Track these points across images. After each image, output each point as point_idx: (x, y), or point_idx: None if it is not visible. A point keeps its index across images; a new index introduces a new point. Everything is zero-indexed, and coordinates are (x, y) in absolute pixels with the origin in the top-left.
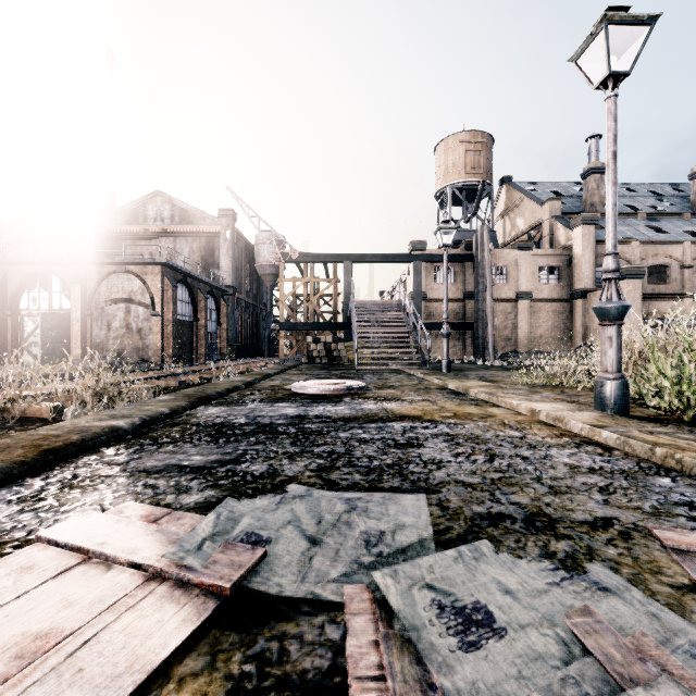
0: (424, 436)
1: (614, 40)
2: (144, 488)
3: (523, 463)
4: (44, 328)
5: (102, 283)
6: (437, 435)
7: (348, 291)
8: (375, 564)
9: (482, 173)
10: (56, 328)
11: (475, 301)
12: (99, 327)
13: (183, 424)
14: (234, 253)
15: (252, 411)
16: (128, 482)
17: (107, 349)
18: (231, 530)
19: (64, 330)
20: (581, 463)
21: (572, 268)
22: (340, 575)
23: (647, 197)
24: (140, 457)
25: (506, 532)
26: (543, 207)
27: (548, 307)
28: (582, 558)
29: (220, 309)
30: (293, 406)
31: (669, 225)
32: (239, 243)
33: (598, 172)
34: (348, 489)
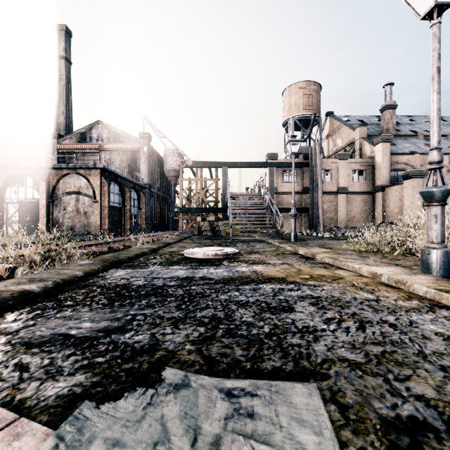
0: (292, 299)
1: None
2: (11, 371)
3: (395, 332)
4: (21, 211)
5: (60, 181)
6: (303, 297)
7: (225, 187)
8: None
9: (314, 109)
10: (29, 211)
11: (310, 193)
12: (58, 211)
13: (91, 286)
14: (149, 162)
15: (151, 273)
16: (2, 360)
17: (63, 225)
18: None
19: (35, 212)
20: None
21: (375, 171)
22: None
23: (423, 125)
24: (34, 324)
25: None
26: (354, 131)
27: (358, 197)
28: None
29: (140, 199)
30: (183, 268)
31: None
32: (153, 155)
33: (391, 108)
34: (229, 373)
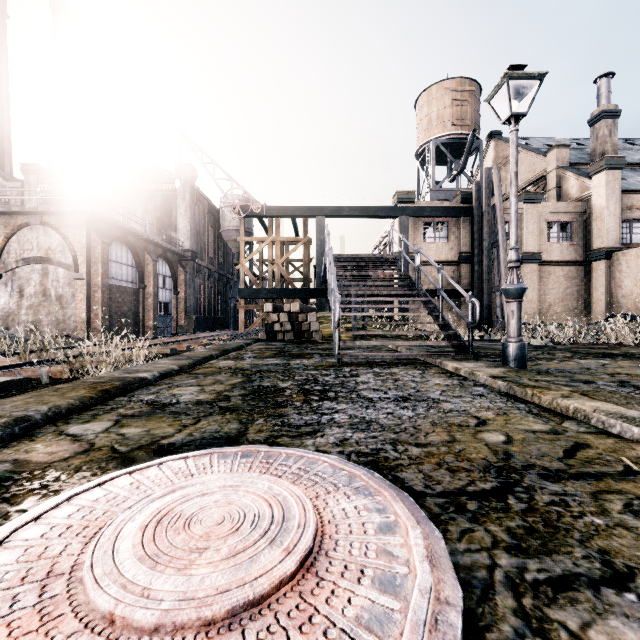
0: None
1: None
2: None
3: None
4: None
5: (12, 238)
6: None
7: (321, 252)
8: None
9: (470, 125)
10: None
11: (476, 263)
12: (9, 294)
13: None
14: (193, 214)
15: None
16: None
17: (18, 321)
18: None
19: None
20: None
21: (589, 224)
22: None
23: None
24: None
25: None
26: (546, 156)
27: (559, 271)
28: None
29: (176, 276)
30: None
31: None
32: (201, 204)
33: (611, 116)
34: None
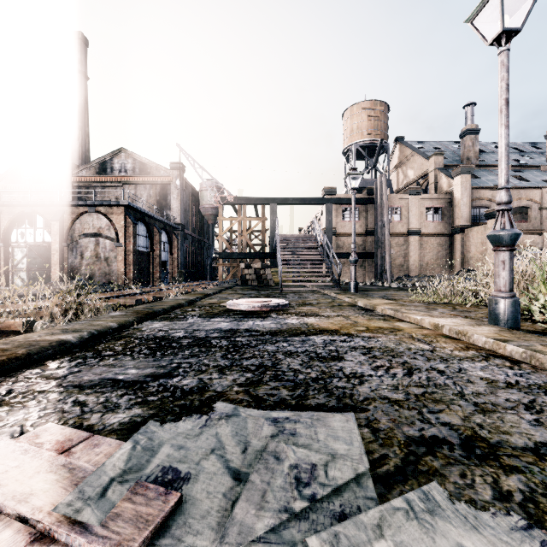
0: (343, 349)
1: (506, 2)
2: (72, 406)
3: (441, 377)
4: (29, 257)
5: (77, 221)
6: (355, 348)
7: (274, 228)
8: (308, 512)
9: (380, 134)
10: (39, 257)
11: (375, 236)
12: (74, 256)
13: (128, 337)
14: (183, 198)
15: (191, 325)
16: (59, 398)
17: (80, 274)
18: (145, 464)
19: (46, 258)
20: (496, 377)
21: (453, 209)
22: (267, 531)
23: (512, 153)
24: (80, 370)
25: (447, 462)
26: (429, 160)
27: (433, 240)
28: (544, 501)
29: (171, 242)
30: (226, 320)
31: (530, 175)
32: (187, 189)
33: (473, 132)
34: (275, 407)
